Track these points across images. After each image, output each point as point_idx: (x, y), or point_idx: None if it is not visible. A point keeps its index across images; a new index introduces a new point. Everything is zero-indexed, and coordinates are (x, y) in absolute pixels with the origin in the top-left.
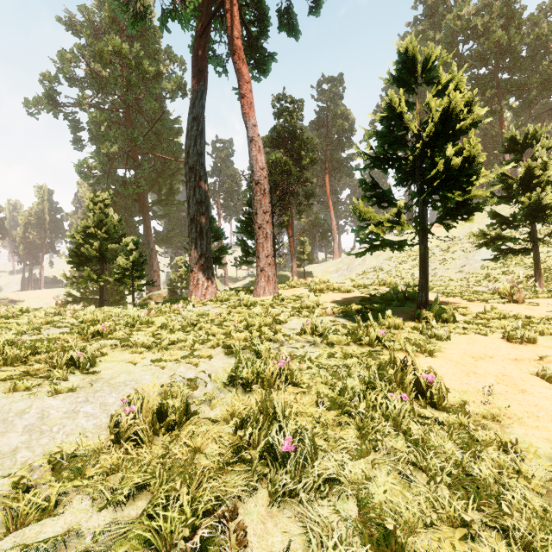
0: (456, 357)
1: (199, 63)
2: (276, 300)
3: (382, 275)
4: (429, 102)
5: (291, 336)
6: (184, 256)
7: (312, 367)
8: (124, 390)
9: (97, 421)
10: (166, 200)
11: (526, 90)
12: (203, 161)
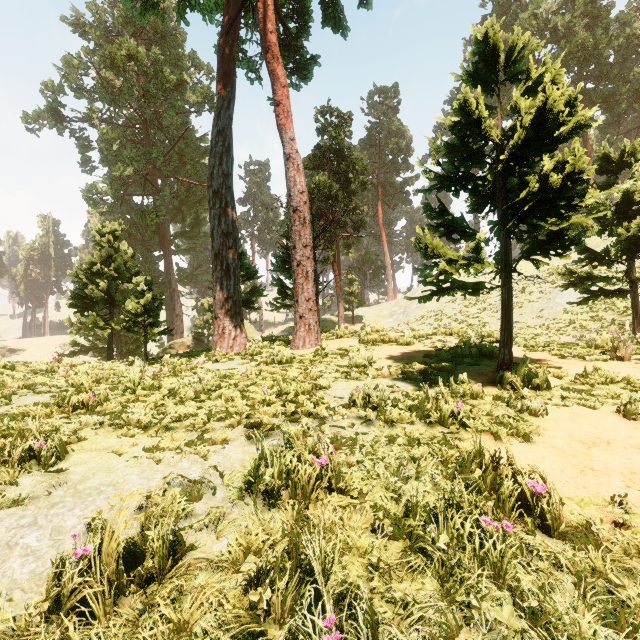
0: (561, 442)
1: (226, 65)
2: (318, 355)
3: (445, 320)
4: (517, 102)
5: (337, 410)
6: (211, 298)
7: (365, 461)
8: (94, 502)
9: (37, 564)
10: (191, 232)
11: (614, 103)
12: (230, 184)
